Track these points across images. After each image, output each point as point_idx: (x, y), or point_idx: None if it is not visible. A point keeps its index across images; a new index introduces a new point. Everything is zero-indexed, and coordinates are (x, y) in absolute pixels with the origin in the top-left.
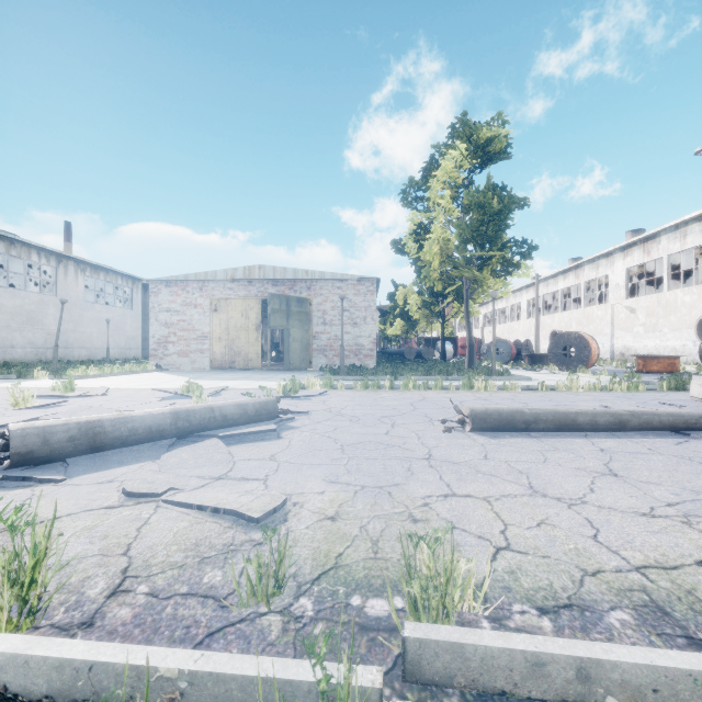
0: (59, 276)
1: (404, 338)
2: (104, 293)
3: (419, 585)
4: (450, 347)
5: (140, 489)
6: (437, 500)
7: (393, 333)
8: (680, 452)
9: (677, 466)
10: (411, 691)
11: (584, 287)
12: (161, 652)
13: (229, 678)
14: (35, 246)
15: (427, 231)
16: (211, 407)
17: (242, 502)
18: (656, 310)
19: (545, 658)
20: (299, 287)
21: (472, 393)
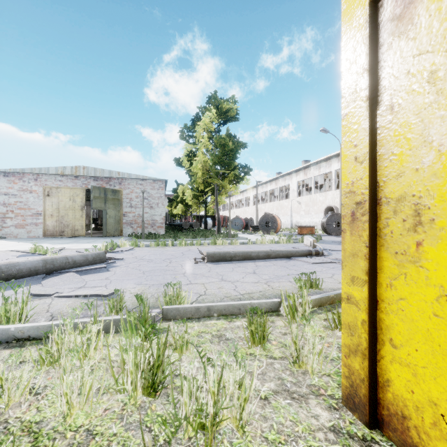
0: None
1: (183, 215)
2: None
3: (168, 298)
4: (210, 221)
5: (41, 293)
6: (184, 285)
7: (176, 213)
8: (283, 264)
9: (278, 269)
10: (164, 321)
11: (279, 190)
12: (86, 319)
13: (111, 320)
14: None
15: (195, 155)
16: (66, 257)
17: (98, 292)
18: (309, 203)
19: (200, 307)
20: (114, 183)
21: (215, 246)
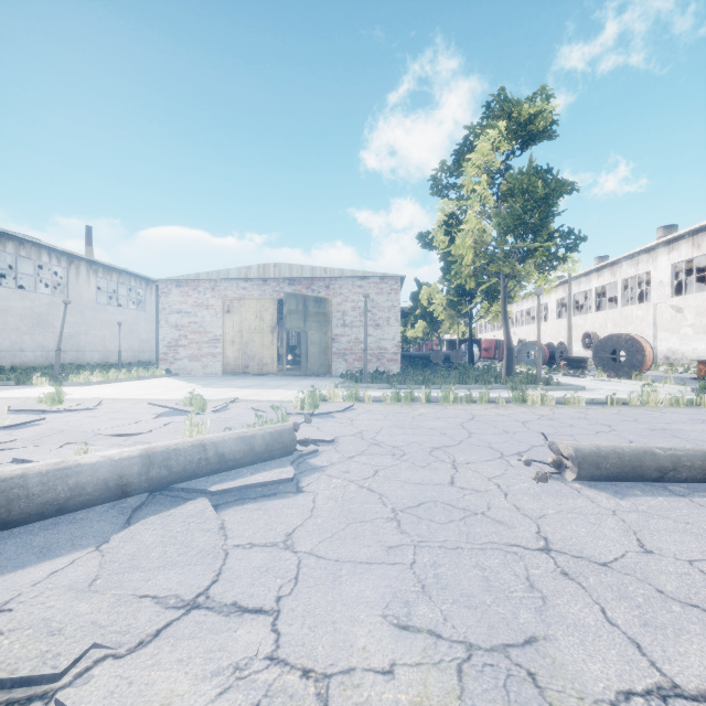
0: (71, 278)
1: (424, 340)
2: (117, 295)
3: None
4: (475, 349)
5: (20, 665)
6: None
7: (413, 336)
8: None
9: None
10: None
11: (621, 286)
12: None
13: None
14: (46, 246)
15: (459, 223)
16: (202, 443)
17: None
18: None
19: None
20: (317, 286)
21: (527, 408)
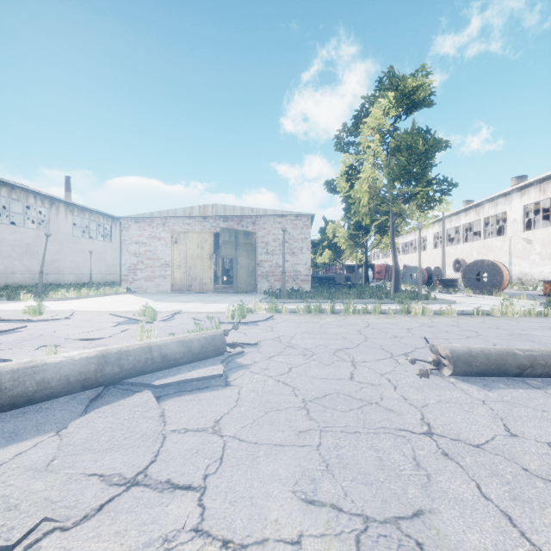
0: (52, 216)
1: (330, 265)
2: (89, 229)
3: None
4: (370, 272)
5: None
6: None
7: (321, 262)
8: None
9: None
10: None
11: (483, 222)
12: None
13: None
14: (32, 191)
15: (357, 172)
16: (148, 346)
17: None
18: None
19: None
20: (246, 223)
21: (411, 318)
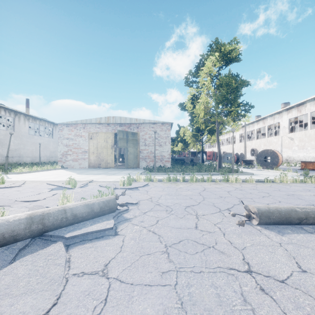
0: (16, 122)
1: (182, 152)
2: (39, 130)
3: None
4: (204, 156)
5: None
6: None
7: (177, 150)
8: None
9: None
10: None
11: (267, 128)
12: None
13: None
14: (3, 107)
15: (197, 98)
16: (64, 209)
17: None
18: (304, 139)
19: None
20: (133, 127)
21: (229, 184)
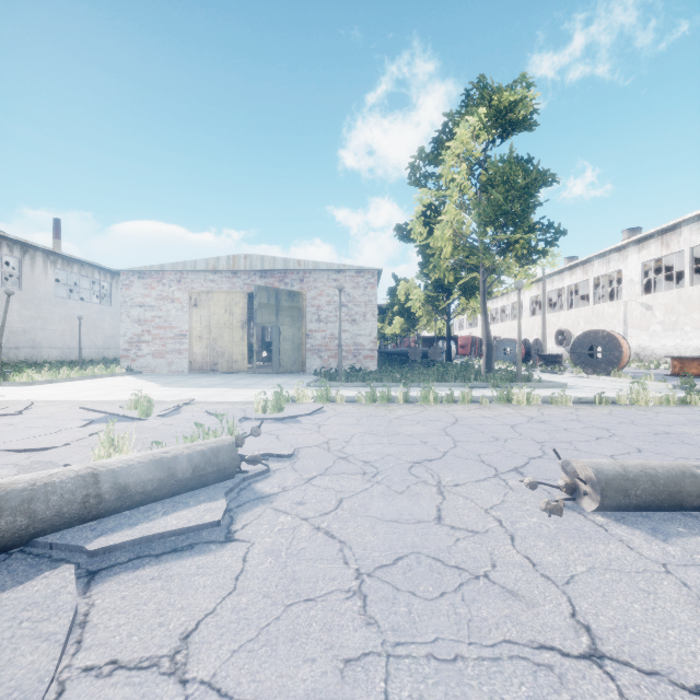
0: (25, 268)
1: (402, 337)
2: (79, 288)
3: None
4: (452, 346)
5: None
6: None
7: (391, 332)
8: None
9: None
10: None
11: (593, 284)
12: None
13: None
14: None
15: (437, 214)
16: (93, 472)
17: None
18: (676, 307)
19: None
20: (291, 280)
21: (513, 409)
